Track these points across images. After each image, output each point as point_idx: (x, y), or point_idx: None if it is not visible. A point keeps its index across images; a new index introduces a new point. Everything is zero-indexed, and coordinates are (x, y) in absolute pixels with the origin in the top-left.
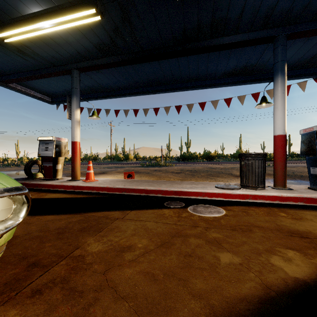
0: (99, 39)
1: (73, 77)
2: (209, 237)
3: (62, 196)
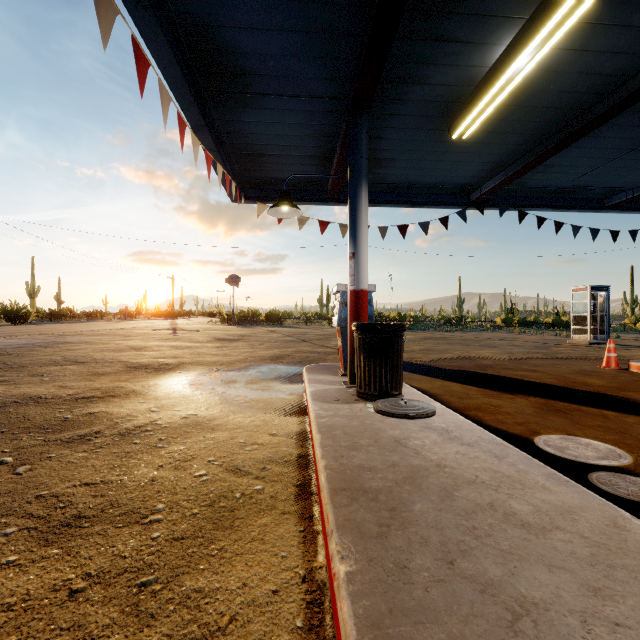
0: None
1: None
2: None
3: None
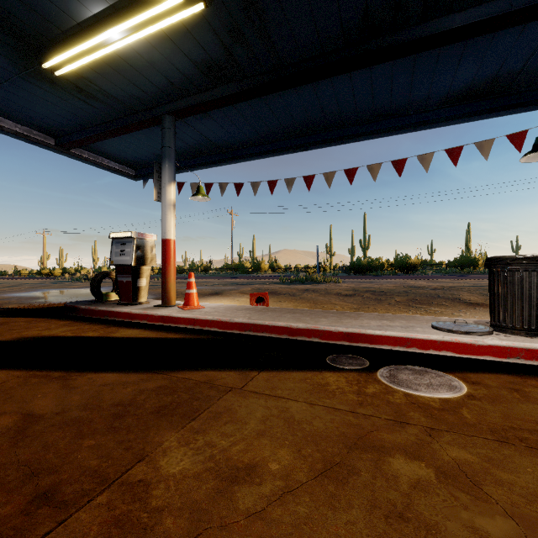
0: (205, 53)
1: (163, 128)
2: (442, 457)
3: (141, 335)
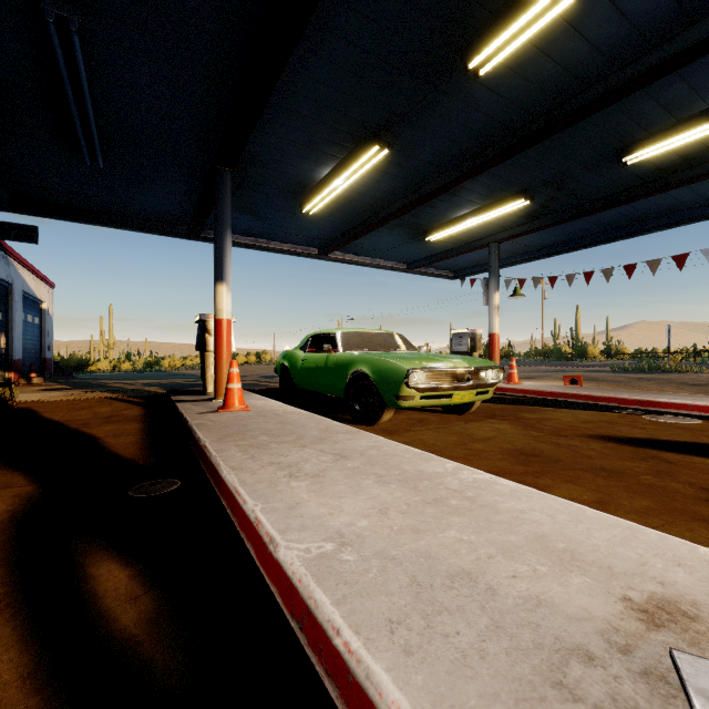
0: (527, 210)
1: (490, 253)
2: (639, 426)
3: None
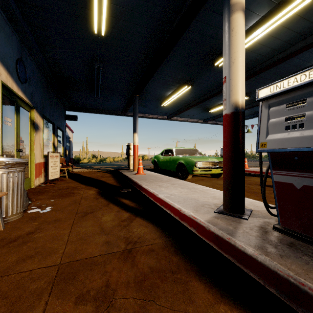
0: (249, 99)
1: None
2: None
3: None
